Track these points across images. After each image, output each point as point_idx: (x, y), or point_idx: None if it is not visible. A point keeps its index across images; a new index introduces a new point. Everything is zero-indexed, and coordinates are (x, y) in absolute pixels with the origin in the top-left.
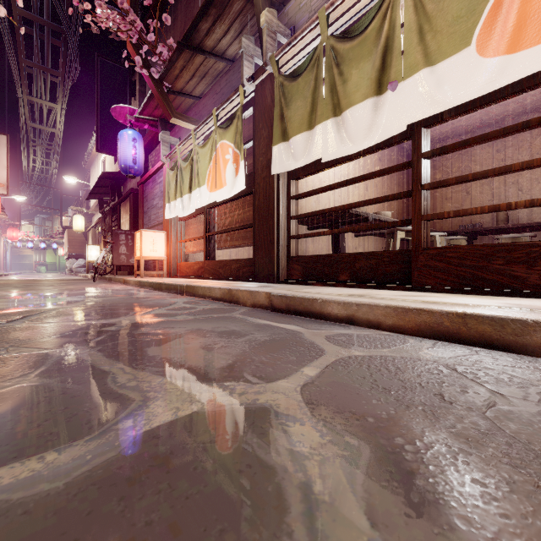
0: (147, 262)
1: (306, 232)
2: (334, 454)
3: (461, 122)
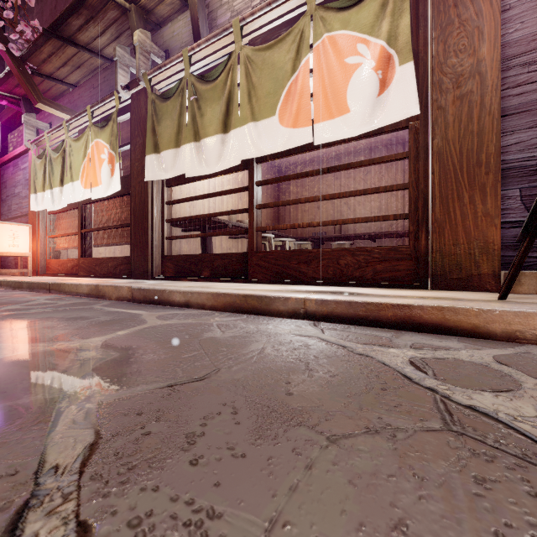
0: (6, 258)
1: (183, 234)
2: (97, 357)
3: (313, 153)
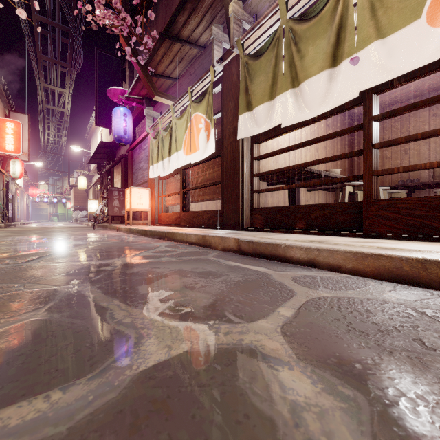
0: (135, 213)
1: (266, 188)
2: (331, 405)
3: (400, 92)
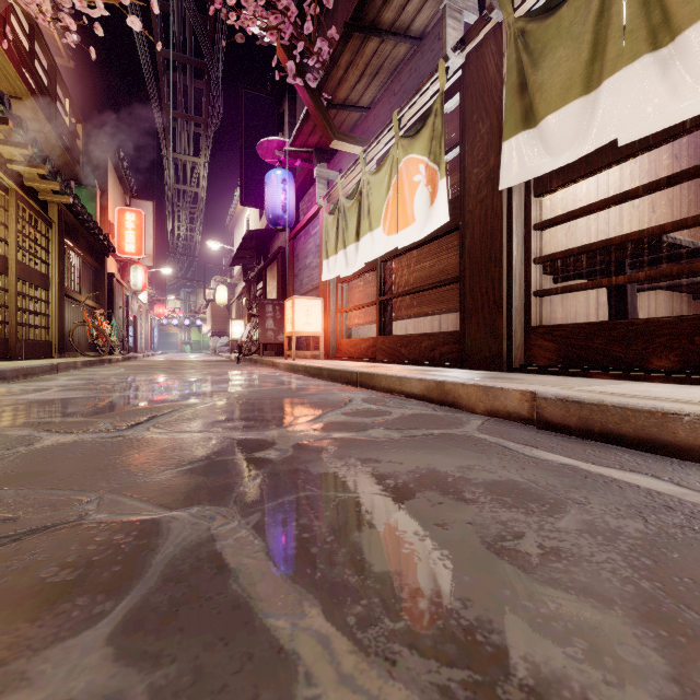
0: (298, 339)
1: (551, 287)
2: None
3: None
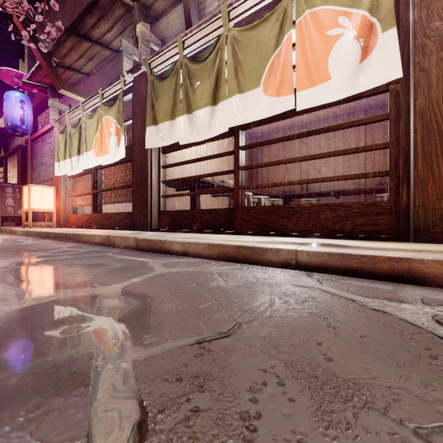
0: (36, 214)
1: (175, 193)
2: (120, 306)
3: (283, 122)
